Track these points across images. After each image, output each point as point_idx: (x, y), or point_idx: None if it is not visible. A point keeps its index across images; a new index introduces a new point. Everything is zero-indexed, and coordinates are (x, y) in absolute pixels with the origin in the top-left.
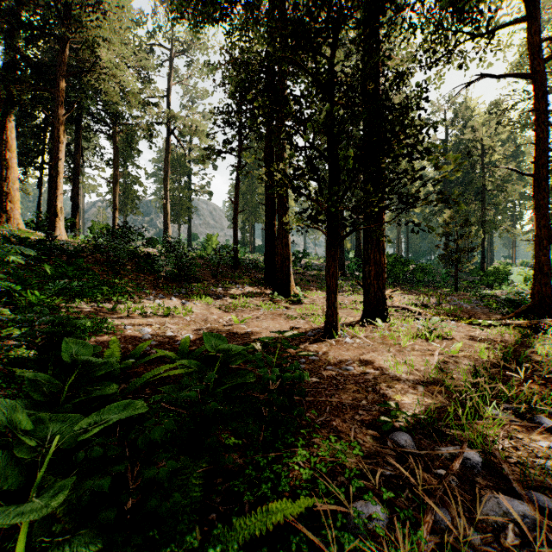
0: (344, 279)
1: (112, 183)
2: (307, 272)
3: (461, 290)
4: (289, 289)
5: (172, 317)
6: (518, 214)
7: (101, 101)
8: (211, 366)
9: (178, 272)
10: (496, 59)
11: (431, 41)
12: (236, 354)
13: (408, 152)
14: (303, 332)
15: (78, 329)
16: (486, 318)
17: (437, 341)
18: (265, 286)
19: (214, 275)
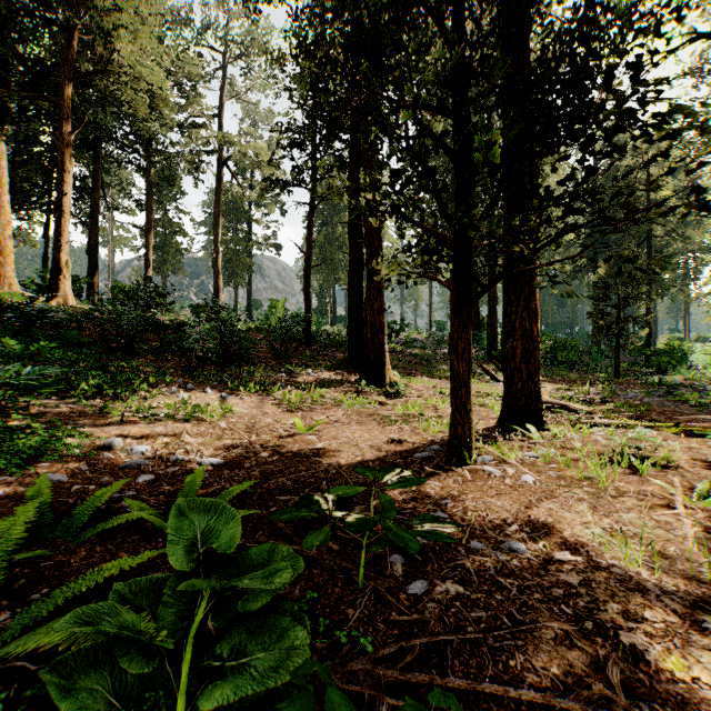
0: None
1: (143, 230)
2: (407, 351)
3: (624, 375)
4: (383, 375)
5: (198, 423)
6: (693, 271)
7: (127, 119)
8: (200, 591)
9: (222, 351)
10: (704, 21)
11: None
12: (266, 558)
13: (616, 121)
14: (410, 450)
15: (6, 452)
16: (702, 424)
17: (653, 473)
18: (348, 371)
19: (275, 355)
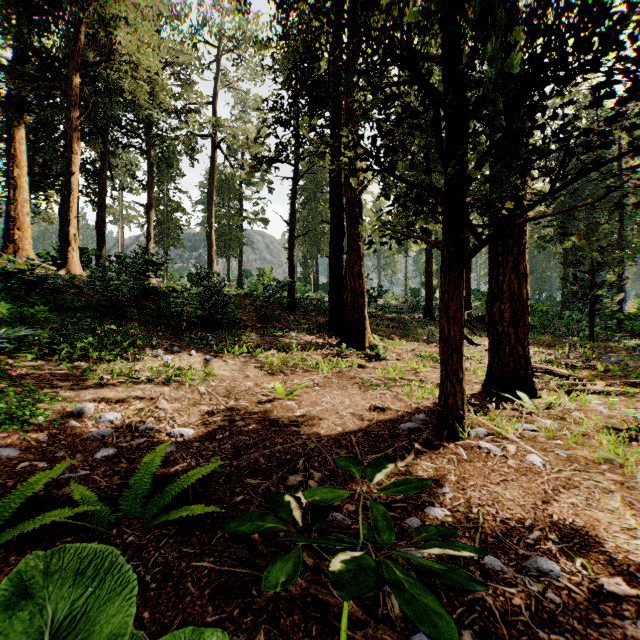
0: (433, 324)
1: (145, 207)
2: (384, 315)
3: (598, 339)
4: (363, 338)
5: (178, 387)
6: None
7: (130, 106)
8: None
9: (210, 315)
10: None
11: None
12: None
13: None
14: (394, 419)
15: None
16: None
17: None
18: (329, 334)
19: (260, 319)
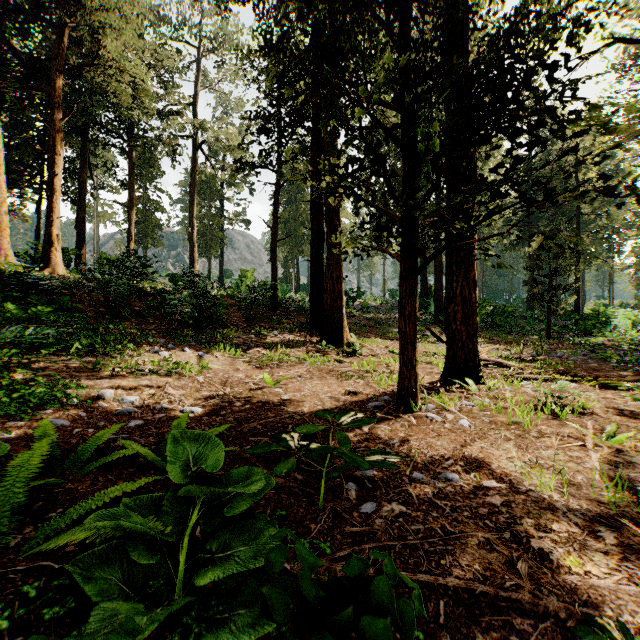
0: None
1: (126, 207)
2: (362, 316)
3: (555, 337)
4: (341, 336)
5: (179, 377)
6: (617, 245)
7: (111, 107)
8: (192, 503)
9: (199, 315)
10: (621, 27)
11: (535, 2)
12: (245, 477)
13: (538, 118)
14: (364, 400)
15: (15, 401)
16: (618, 378)
17: (571, 419)
18: (310, 333)
19: (245, 318)
